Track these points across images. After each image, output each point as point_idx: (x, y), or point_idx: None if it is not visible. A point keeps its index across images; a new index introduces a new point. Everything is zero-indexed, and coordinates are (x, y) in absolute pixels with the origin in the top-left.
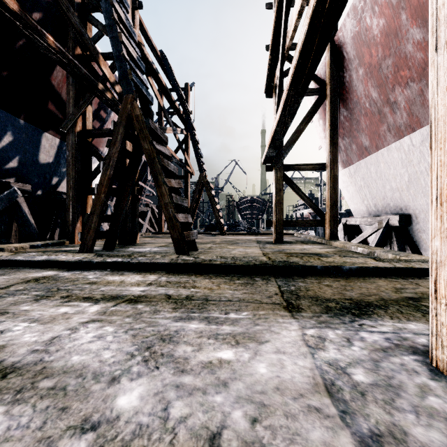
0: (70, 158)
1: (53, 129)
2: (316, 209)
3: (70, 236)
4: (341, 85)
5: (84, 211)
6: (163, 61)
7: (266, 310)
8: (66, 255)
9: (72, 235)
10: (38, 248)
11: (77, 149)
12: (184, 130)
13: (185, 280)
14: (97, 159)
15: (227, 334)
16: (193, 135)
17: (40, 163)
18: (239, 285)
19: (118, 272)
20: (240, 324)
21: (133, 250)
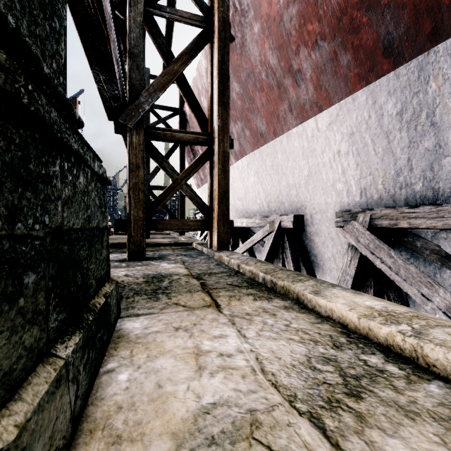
0: None
1: None
2: (173, 216)
3: None
4: None
5: None
6: None
7: None
8: None
9: None
10: None
11: None
12: None
13: None
14: None
15: None
16: None
17: None
18: None
19: None
20: None
21: None
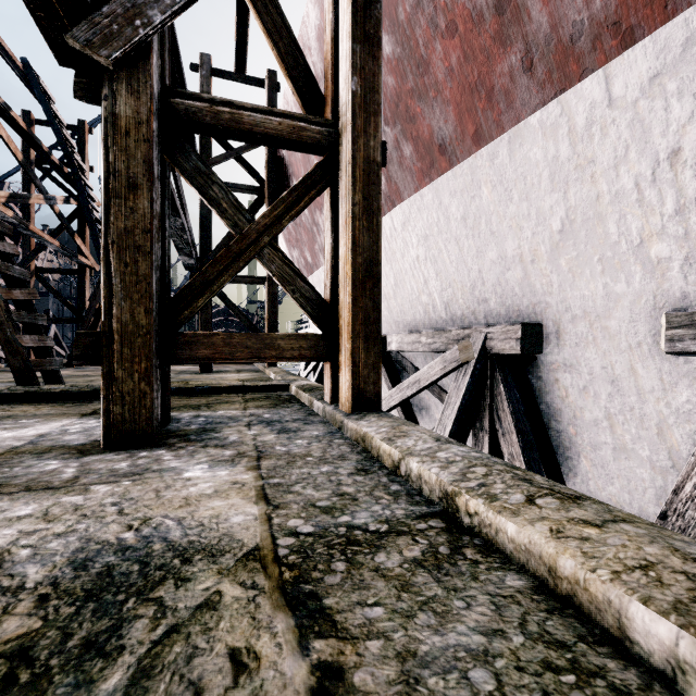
0: None
1: None
2: (255, 331)
3: None
4: (285, 189)
5: None
6: (28, 78)
7: (62, 417)
8: None
9: None
10: None
11: None
12: (72, 200)
13: (2, 408)
14: None
15: (2, 428)
16: (90, 210)
17: None
18: (66, 407)
19: None
20: (23, 424)
21: None
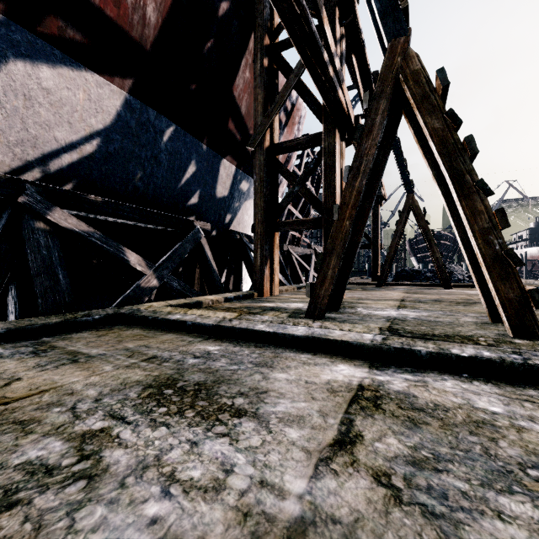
0: (258, 184)
1: (230, 154)
2: None
3: (257, 286)
4: None
5: (271, 254)
6: None
7: None
8: (325, 326)
9: (260, 284)
10: (230, 301)
11: (266, 170)
12: None
13: None
14: (288, 182)
15: None
16: (396, 139)
17: (217, 198)
18: None
19: (526, 393)
20: None
21: (372, 313)
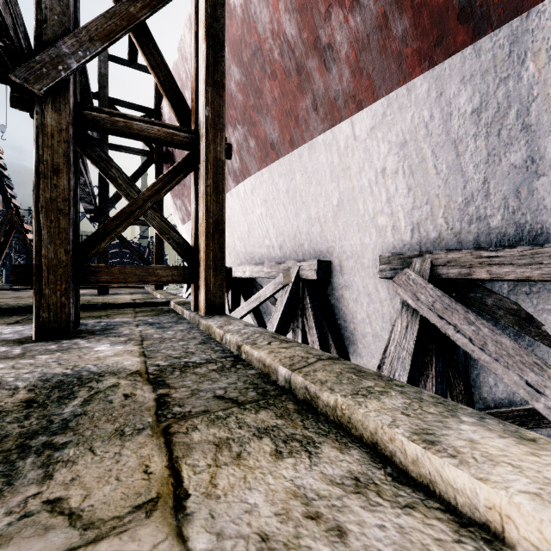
0: None
1: None
2: (145, 262)
3: None
4: (169, 153)
5: None
6: None
7: None
8: None
9: None
10: None
11: None
12: None
13: None
14: None
15: None
16: None
17: None
18: None
19: None
20: None
21: None
